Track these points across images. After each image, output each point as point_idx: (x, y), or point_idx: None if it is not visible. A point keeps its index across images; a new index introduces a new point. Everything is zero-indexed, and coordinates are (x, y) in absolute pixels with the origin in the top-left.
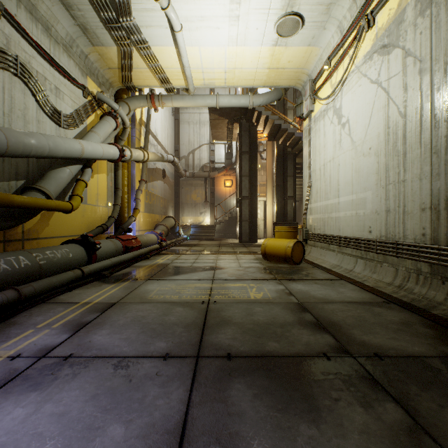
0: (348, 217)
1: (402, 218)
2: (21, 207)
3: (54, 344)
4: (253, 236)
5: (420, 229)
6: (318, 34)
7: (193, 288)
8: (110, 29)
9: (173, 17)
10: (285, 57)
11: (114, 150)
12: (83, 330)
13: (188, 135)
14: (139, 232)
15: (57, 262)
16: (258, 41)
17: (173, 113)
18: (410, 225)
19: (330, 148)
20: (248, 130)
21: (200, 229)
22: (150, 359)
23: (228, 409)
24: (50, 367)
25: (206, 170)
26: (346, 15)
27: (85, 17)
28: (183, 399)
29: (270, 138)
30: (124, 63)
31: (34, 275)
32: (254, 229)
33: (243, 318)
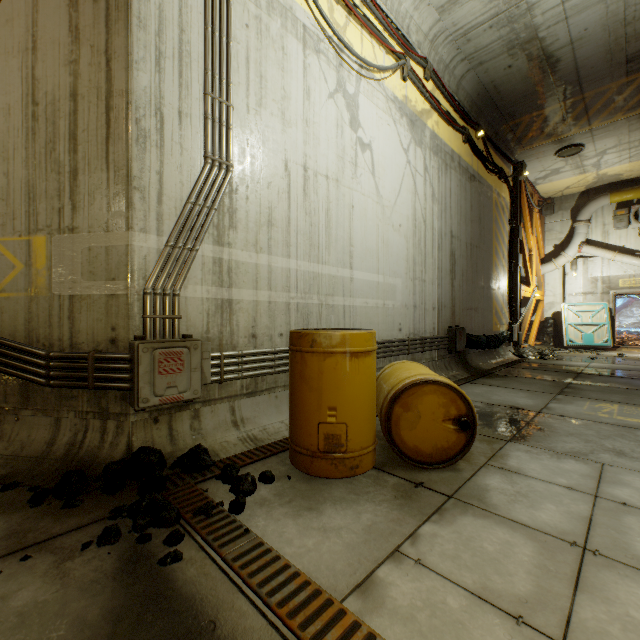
0: (371, 308)
1: (424, 315)
2: None
3: None
4: None
5: (432, 324)
6: None
7: None
8: None
9: None
10: None
11: None
12: None
13: None
14: None
15: None
16: None
17: None
18: (428, 321)
19: (330, 151)
20: None
21: None
22: None
23: None
24: None
25: None
26: None
27: None
28: None
29: None
30: None
31: None
32: None
33: (637, 397)
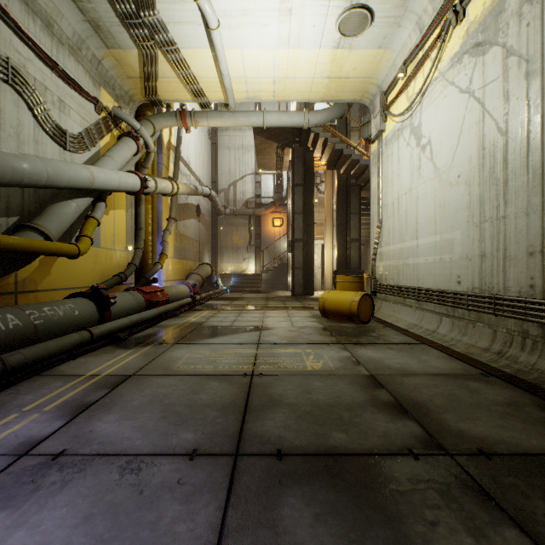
0: (429, 264)
1: (502, 265)
2: (10, 251)
3: (42, 435)
4: (308, 287)
5: (527, 279)
6: (391, 33)
7: (233, 354)
8: (128, 26)
9: (208, 10)
10: (350, 63)
11: (134, 180)
12: (84, 414)
13: (228, 163)
14: (167, 283)
15: (57, 321)
16: (315, 42)
17: (210, 135)
18: (513, 274)
19: (406, 177)
20: (302, 156)
21: (243, 278)
22: (170, 458)
23: (278, 540)
24: (32, 470)
25: (251, 206)
26: (427, 8)
27: (96, 10)
28: (214, 523)
29: (329, 167)
30: (147, 70)
31: (27, 339)
32: (310, 278)
33: (297, 397)
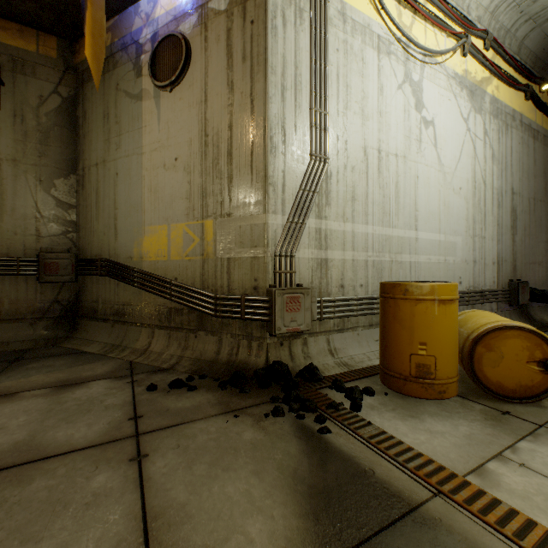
0: (433, 264)
1: (483, 269)
2: None
3: None
4: None
5: (492, 278)
6: None
7: None
8: None
9: None
10: None
11: None
12: None
13: None
14: None
15: None
16: None
17: None
18: (488, 275)
19: (399, 133)
20: None
21: None
22: None
23: None
24: None
25: None
26: None
27: None
28: None
29: None
30: None
31: None
32: None
33: None
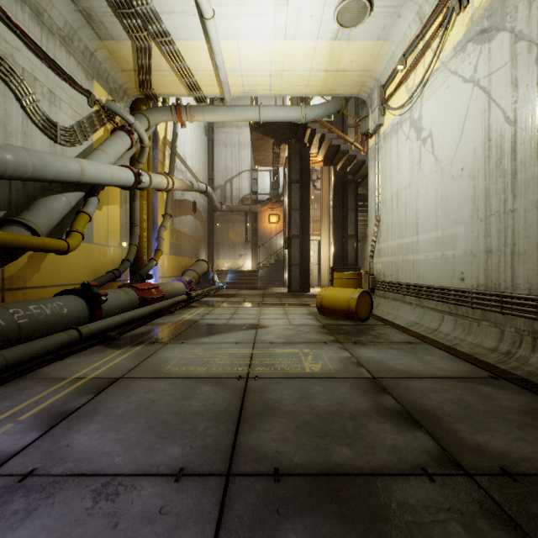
0: (430, 260)
1: (510, 261)
2: None
3: (12, 450)
4: (304, 284)
5: (537, 276)
6: (390, 24)
7: (227, 355)
8: (121, 16)
9: None
10: (348, 56)
11: (127, 174)
12: (63, 424)
13: (225, 160)
14: (163, 279)
15: (44, 320)
16: (313, 34)
17: (207, 132)
18: (523, 271)
19: (406, 171)
20: (298, 153)
21: (239, 275)
22: (153, 480)
23: None
24: None
25: (247, 203)
26: None
27: None
28: None
29: (326, 163)
30: (141, 63)
31: (10, 339)
32: (306, 275)
33: (296, 404)
